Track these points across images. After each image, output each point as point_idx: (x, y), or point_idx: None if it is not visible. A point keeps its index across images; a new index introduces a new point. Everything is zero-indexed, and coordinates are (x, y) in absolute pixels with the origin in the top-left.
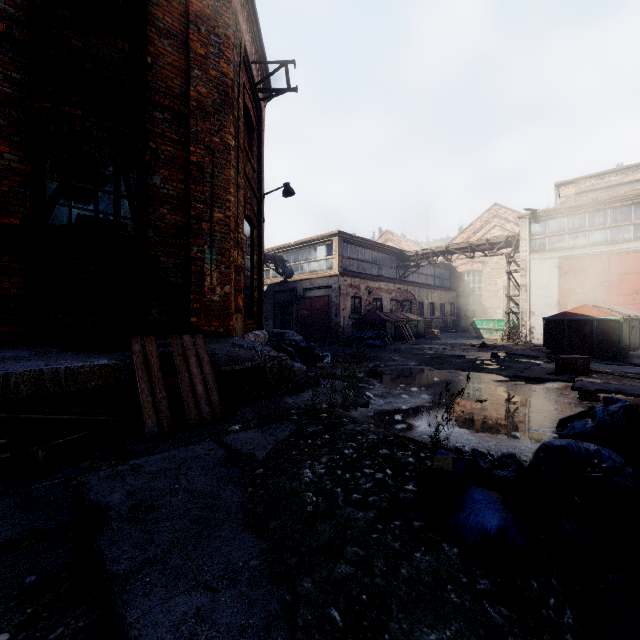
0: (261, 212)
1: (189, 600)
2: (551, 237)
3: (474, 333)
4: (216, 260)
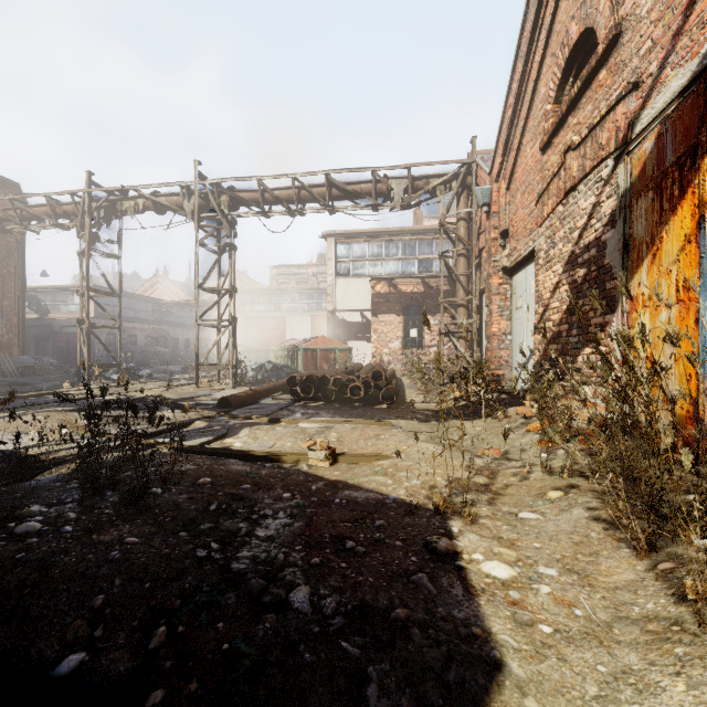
0: (25, 288)
1: (32, 382)
2: (242, 304)
3: None
4: (5, 323)
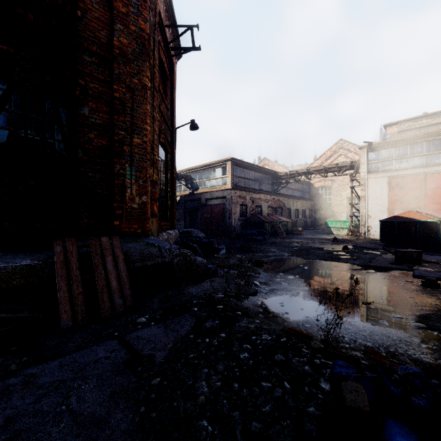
0: (173, 141)
1: None
2: (383, 162)
3: (326, 230)
4: (135, 176)
